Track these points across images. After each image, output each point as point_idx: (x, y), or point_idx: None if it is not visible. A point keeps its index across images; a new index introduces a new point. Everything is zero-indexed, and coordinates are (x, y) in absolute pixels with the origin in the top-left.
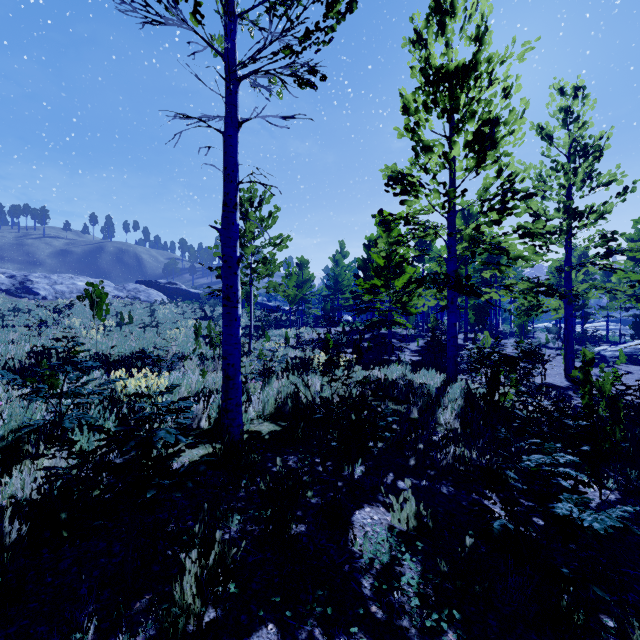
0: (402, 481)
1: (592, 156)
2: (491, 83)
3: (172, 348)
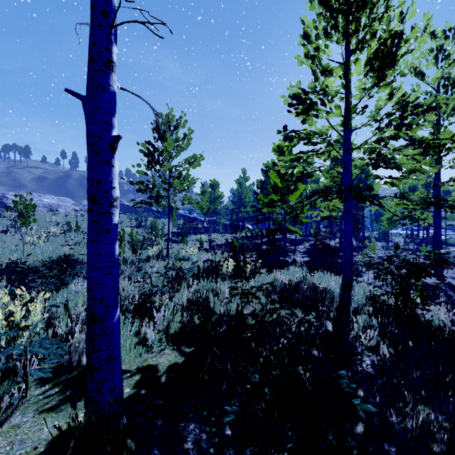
0: None
1: None
2: (388, 8)
3: None
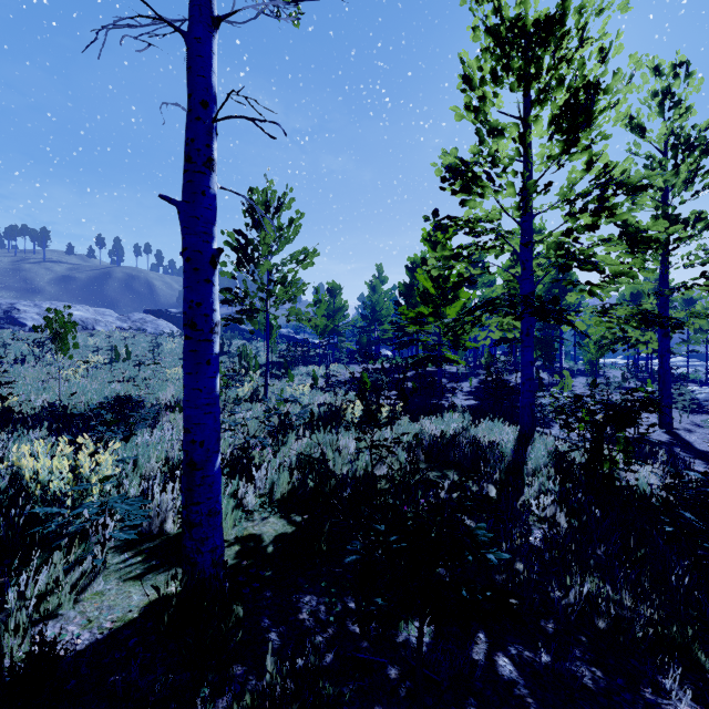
0: (504, 655)
1: (699, 149)
2: (583, 42)
3: (163, 393)
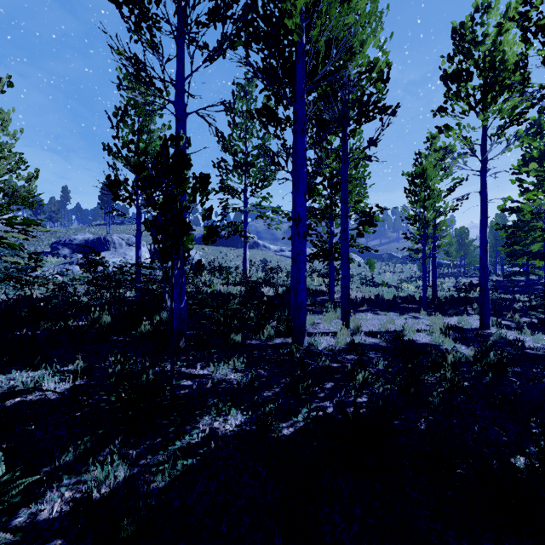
0: None
1: None
2: None
3: None
